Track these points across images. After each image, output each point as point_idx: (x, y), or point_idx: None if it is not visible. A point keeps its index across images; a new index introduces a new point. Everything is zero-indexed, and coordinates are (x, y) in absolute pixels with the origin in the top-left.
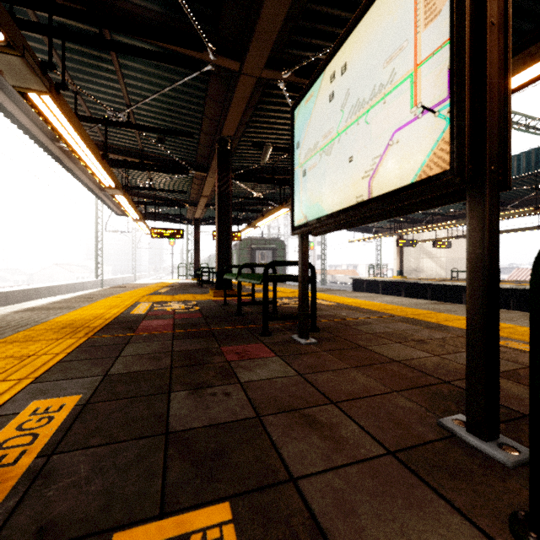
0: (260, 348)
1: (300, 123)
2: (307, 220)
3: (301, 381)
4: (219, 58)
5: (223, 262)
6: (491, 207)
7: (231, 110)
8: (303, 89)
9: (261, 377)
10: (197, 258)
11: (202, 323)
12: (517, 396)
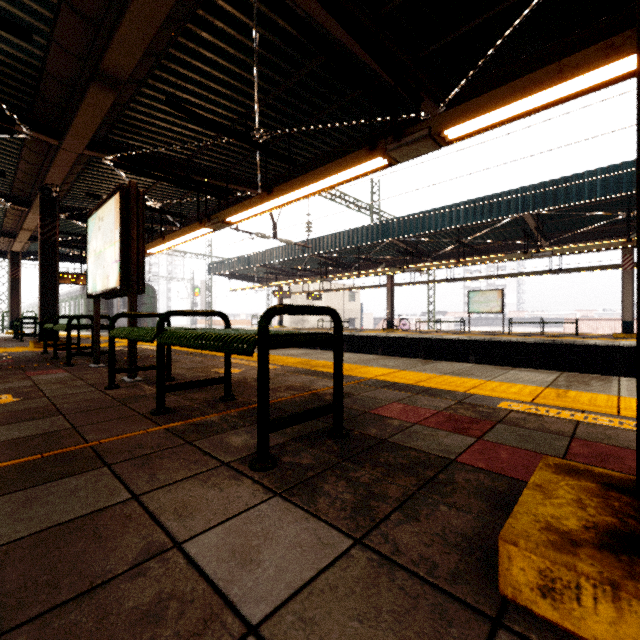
0: (58, 371)
1: (90, 231)
2: (92, 292)
3: (72, 377)
4: (35, 133)
5: (48, 313)
6: (132, 300)
7: (54, 167)
8: (90, 212)
9: (48, 378)
10: (17, 305)
11: (12, 365)
12: (176, 372)
